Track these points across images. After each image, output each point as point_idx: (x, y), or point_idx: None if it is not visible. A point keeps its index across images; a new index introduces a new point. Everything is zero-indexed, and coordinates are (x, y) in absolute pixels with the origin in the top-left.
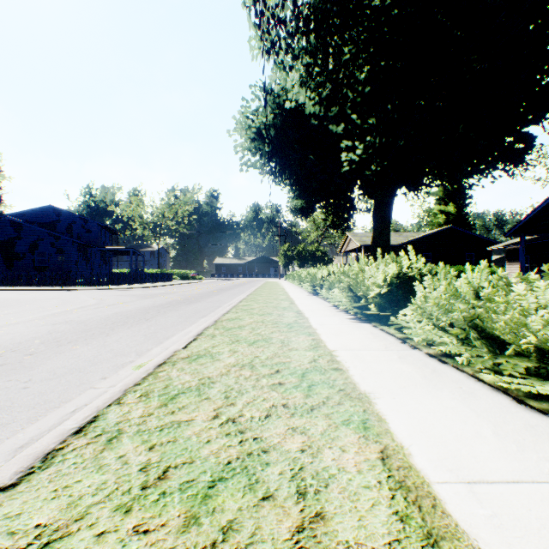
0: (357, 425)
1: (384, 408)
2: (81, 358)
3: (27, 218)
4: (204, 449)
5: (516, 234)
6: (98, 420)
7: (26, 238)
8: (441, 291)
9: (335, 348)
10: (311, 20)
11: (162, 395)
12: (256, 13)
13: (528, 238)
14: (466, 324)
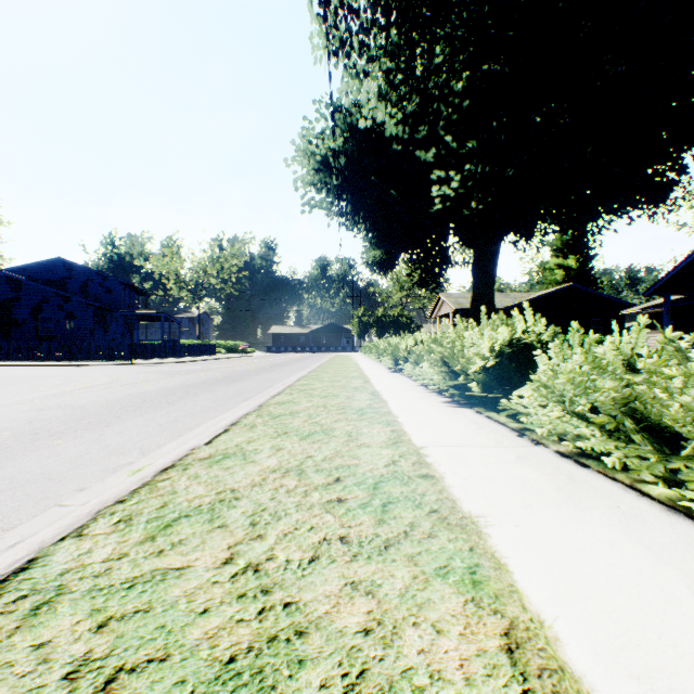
0: (460, 576)
1: (503, 544)
2: (58, 459)
3: (30, 274)
4: (194, 627)
5: (659, 293)
6: (32, 568)
7: (26, 299)
8: (579, 360)
9: (424, 444)
10: (392, 9)
11: (153, 519)
12: (320, 0)
13: (673, 299)
14: (617, 409)
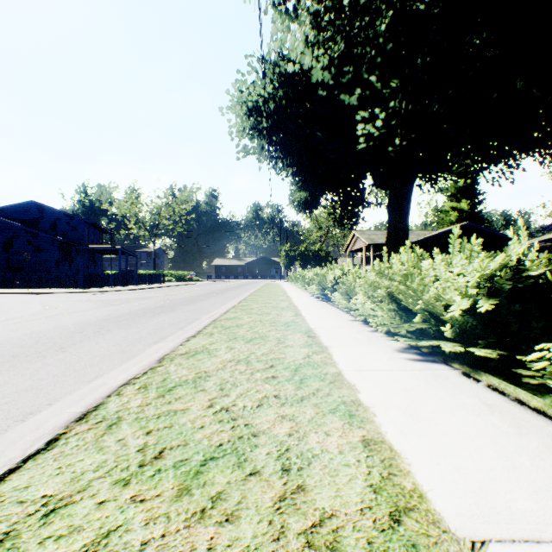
0: None
1: None
2: None
3: (7, 214)
4: None
5: None
6: None
7: None
8: None
9: (468, 522)
10: None
11: None
12: None
13: None
14: None
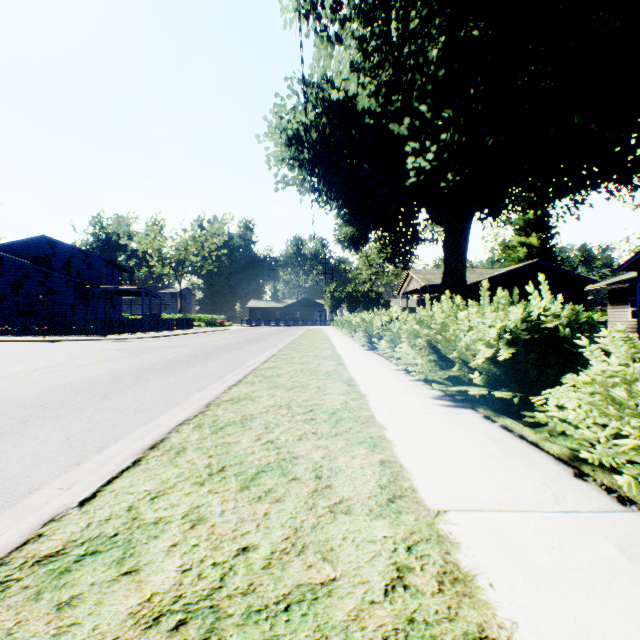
0: None
1: None
2: None
3: (15, 251)
4: None
5: (632, 269)
6: None
7: (8, 275)
8: None
9: (440, 502)
10: None
11: None
12: None
13: None
14: None
